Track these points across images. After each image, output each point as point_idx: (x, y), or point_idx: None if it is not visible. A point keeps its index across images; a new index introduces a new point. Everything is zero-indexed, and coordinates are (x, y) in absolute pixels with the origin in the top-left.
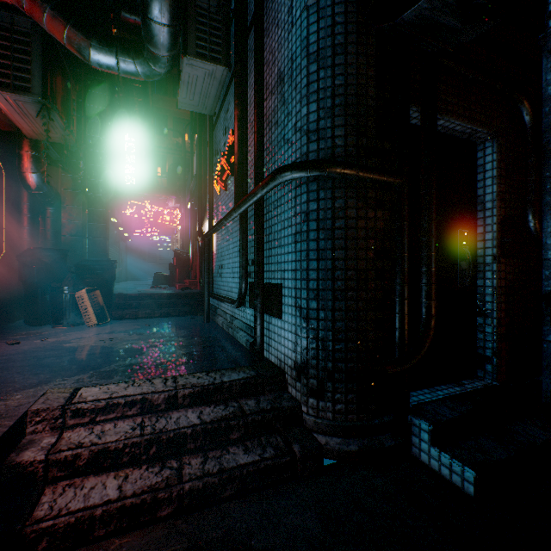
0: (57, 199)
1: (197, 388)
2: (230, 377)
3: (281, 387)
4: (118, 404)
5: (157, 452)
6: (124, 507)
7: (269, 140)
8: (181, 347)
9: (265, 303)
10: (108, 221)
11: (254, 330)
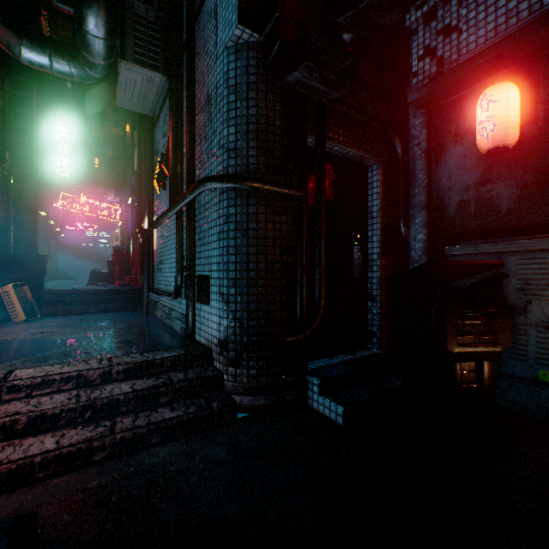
0: None
1: (131, 365)
2: (162, 355)
3: (208, 362)
4: (54, 380)
5: (92, 415)
6: (62, 454)
7: (200, 150)
8: (117, 336)
9: (197, 293)
10: (37, 215)
11: (186, 316)
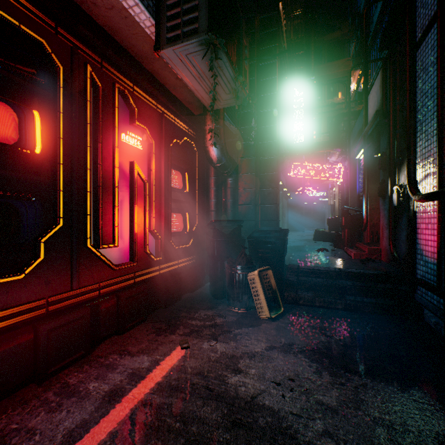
0: (234, 169)
1: None
2: None
3: None
4: None
5: None
6: None
7: None
8: None
9: None
10: (278, 185)
11: None
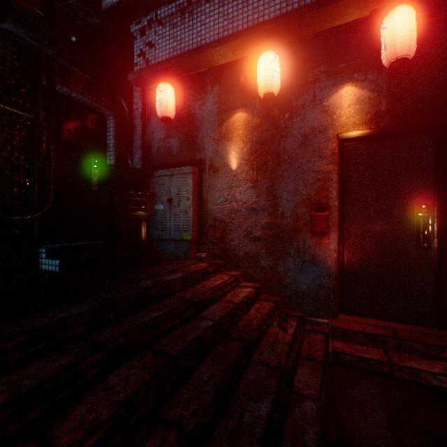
0: None
1: None
2: None
3: None
4: None
5: None
6: None
7: None
8: None
9: None
10: None
11: None
